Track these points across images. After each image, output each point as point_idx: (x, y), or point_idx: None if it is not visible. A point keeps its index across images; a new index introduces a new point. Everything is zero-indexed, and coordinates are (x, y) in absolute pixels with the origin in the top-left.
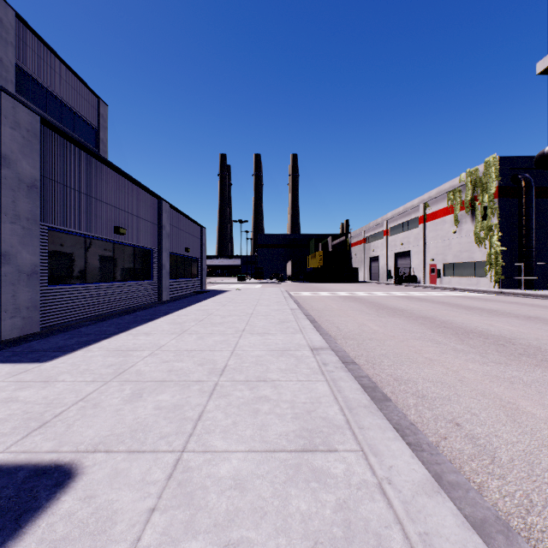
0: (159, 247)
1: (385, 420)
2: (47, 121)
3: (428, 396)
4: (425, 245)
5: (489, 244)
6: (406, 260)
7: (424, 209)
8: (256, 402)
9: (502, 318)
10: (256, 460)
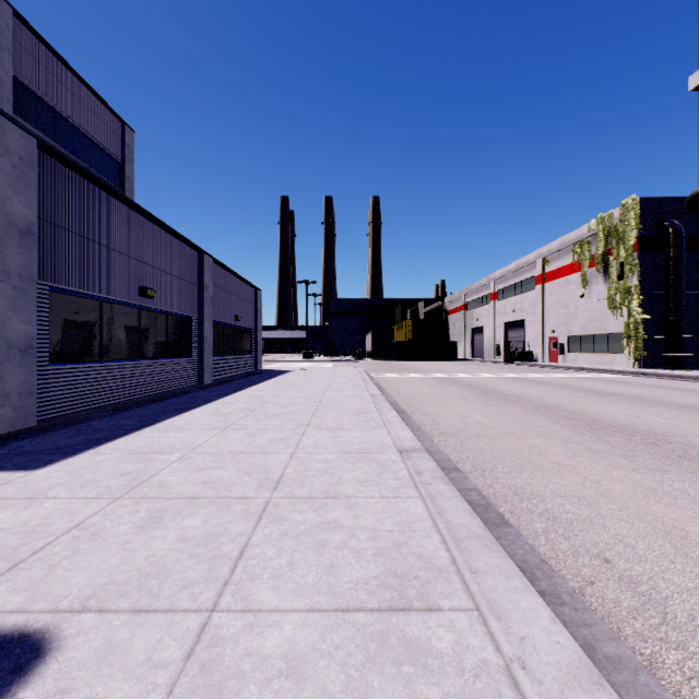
0: (200, 314)
1: (508, 560)
2: (47, 146)
3: (562, 518)
4: (544, 312)
5: (627, 311)
6: (519, 332)
7: (542, 266)
8: (323, 529)
9: (648, 408)
10: (320, 625)
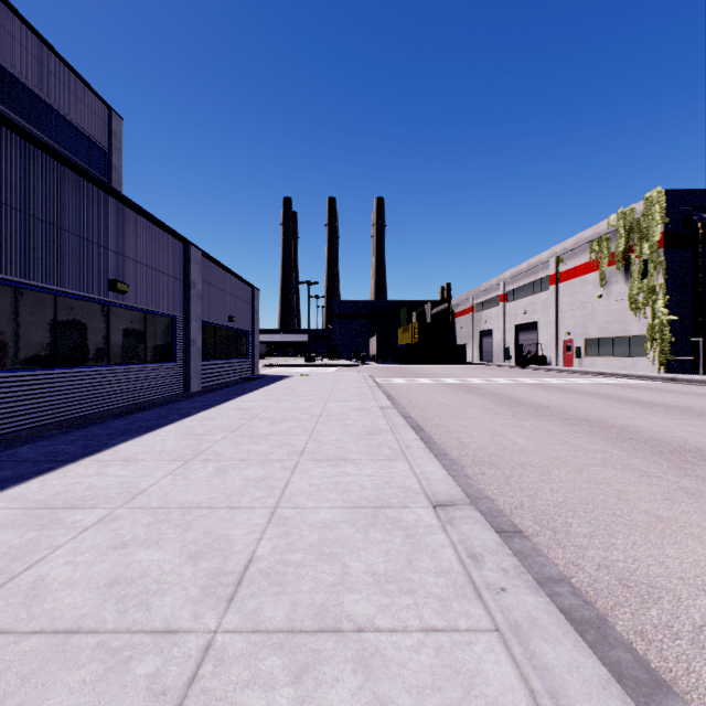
0: (186, 313)
1: None
2: None
3: None
4: (558, 314)
5: (651, 312)
6: (531, 335)
7: (556, 265)
8: None
9: None
10: None
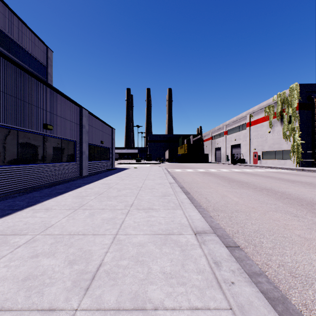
0: (81, 139)
1: None
2: None
3: None
4: (250, 140)
5: (292, 139)
6: (238, 149)
7: (249, 118)
8: None
9: None
10: None
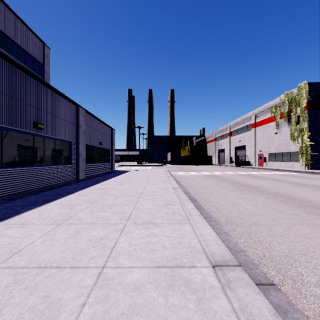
0: (77, 140)
1: None
2: None
3: None
4: (256, 141)
5: (301, 140)
6: (242, 151)
7: (255, 119)
8: None
9: None
10: None
